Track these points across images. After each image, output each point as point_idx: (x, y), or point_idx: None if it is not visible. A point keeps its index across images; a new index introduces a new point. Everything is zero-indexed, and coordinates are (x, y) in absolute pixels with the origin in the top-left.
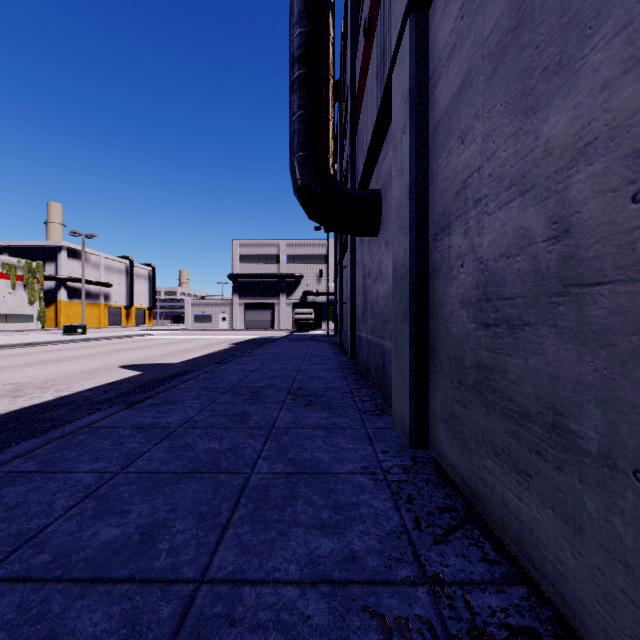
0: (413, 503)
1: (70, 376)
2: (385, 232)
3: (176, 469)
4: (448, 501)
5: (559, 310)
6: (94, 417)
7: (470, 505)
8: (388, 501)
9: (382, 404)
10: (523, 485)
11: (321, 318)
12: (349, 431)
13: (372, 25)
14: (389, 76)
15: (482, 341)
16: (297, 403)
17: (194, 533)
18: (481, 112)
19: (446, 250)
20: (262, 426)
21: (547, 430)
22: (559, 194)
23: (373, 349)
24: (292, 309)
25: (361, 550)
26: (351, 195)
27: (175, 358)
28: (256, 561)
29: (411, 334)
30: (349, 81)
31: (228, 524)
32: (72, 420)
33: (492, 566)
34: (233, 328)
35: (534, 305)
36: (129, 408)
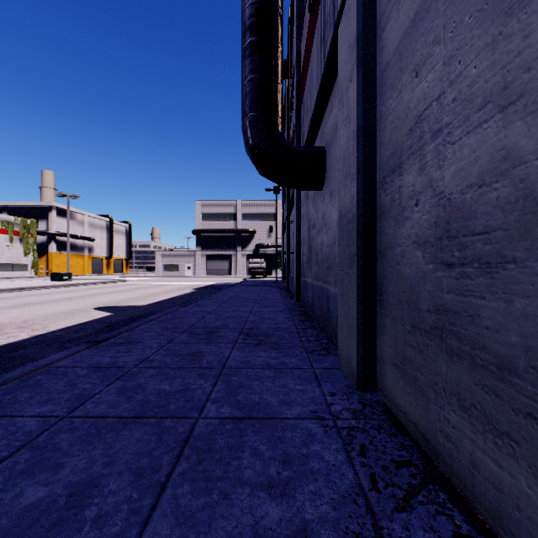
0: (367, 455)
1: (48, 317)
2: (329, 185)
3: (123, 413)
4: (404, 453)
5: None
6: (56, 356)
7: (428, 458)
8: (340, 453)
9: (327, 344)
10: (504, 450)
11: (271, 267)
12: (297, 371)
13: None
14: (335, 32)
15: (443, 282)
16: (248, 343)
17: (127, 495)
18: (442, 34)
19: (397, 191)
20: (213, 366)
21: None
22: None
23: (318, 293)
24: (246, 259)
25: (313, 520)
26: (298, 152)
27: (144, 301)
28: (192, 536)
29: (358, 277)
30: (295, 57)
31: (167, 482)
32: (39, 358)
33: None
34: (196, 275)
35: (523, 237)
36: (91, 347)
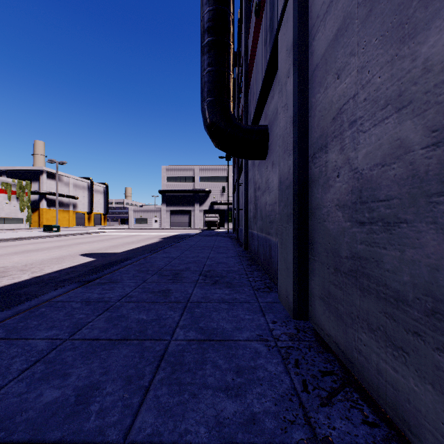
0: (300, 367)
1: (44, 261)
2: (271, 156)
3: (112, 336)
4: (328, 365)
5: (440, 208)
6: (54, 293)
7: (346, 369)
8: (279, 365)
9: (270, 283)
10: (399, 359)
11: (223, 220)
12: (246, 305)
13: (261, 6)
14: (276, 37)
15: (357, 236)
16: (206, 282)
17: (121, 395)
18: (356, 49)
19: (323, 165)
20: (180, 300)
21: (426, 314)
22: (440, 105)
23: (262, 242)
24: (203, 214)
25: (260, 412)
26: (246, 129)
27: (120, 248)
28: (171, 423)
29: (294, 231)
30: (244, 50)
31: (149, 386)
32: (40, 295)
33: (373, 429)
34: (162, 227)
35: (411, 205)
36: (82, 286)
